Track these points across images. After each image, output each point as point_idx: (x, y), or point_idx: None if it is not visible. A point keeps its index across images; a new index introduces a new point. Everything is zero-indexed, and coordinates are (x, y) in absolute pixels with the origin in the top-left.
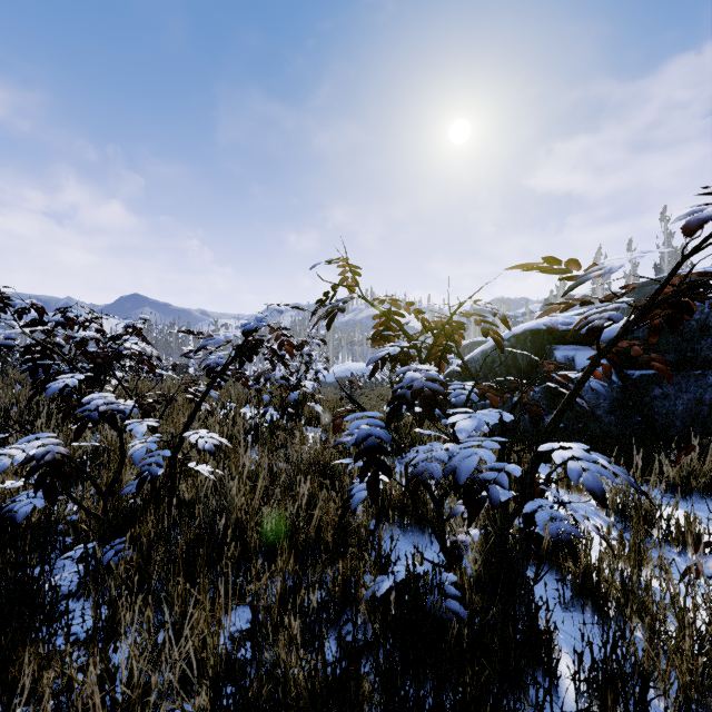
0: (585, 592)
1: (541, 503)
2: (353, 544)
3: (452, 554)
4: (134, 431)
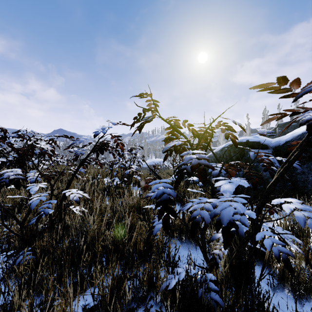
0: (284, 280)
1: (265, 233)
2: (154, 251)
3: (211, 262)
4: (30, 190)
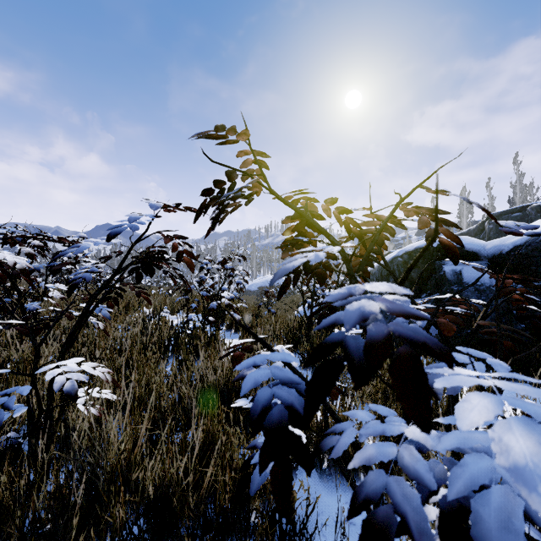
0: None
1: None
2: (257, 509)
3: None
4: None
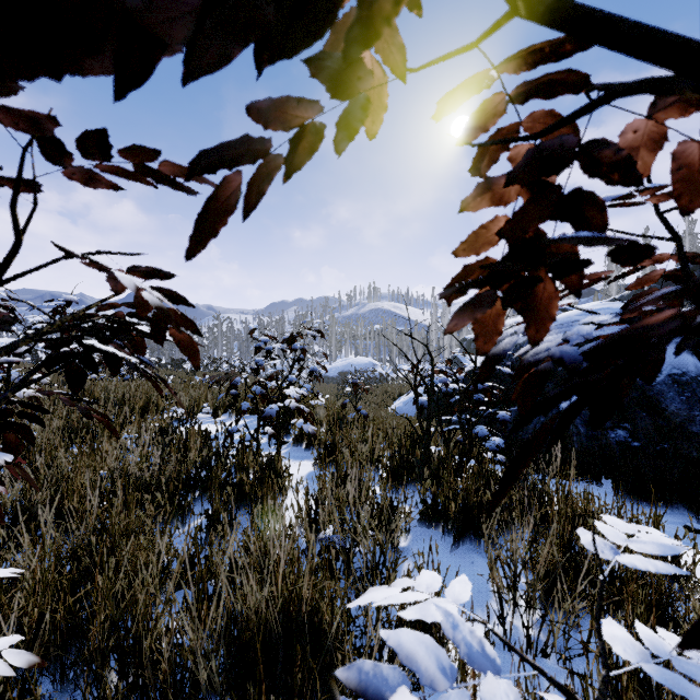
0: None
1: None
2: None
3: None
4: None
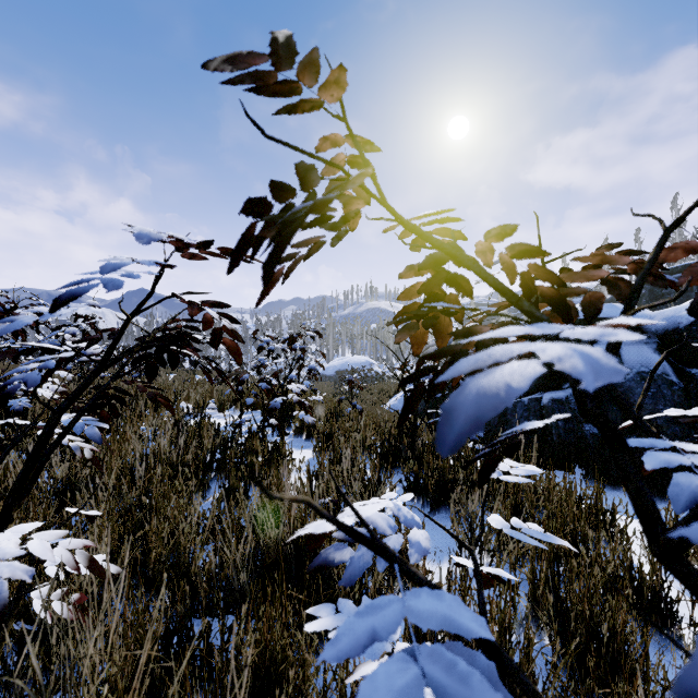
0: None
1: None
2: None
3: None
4: None
